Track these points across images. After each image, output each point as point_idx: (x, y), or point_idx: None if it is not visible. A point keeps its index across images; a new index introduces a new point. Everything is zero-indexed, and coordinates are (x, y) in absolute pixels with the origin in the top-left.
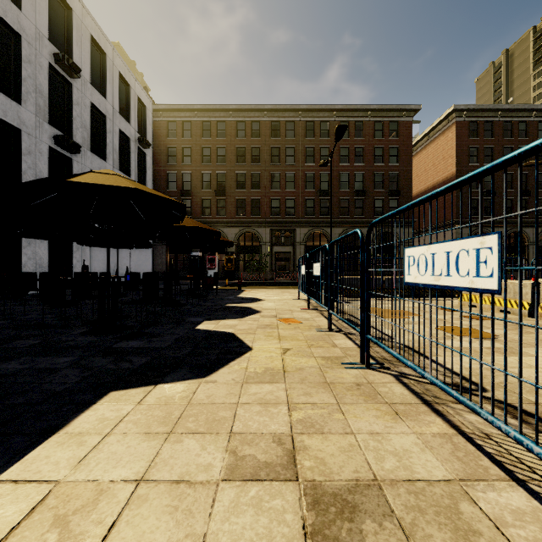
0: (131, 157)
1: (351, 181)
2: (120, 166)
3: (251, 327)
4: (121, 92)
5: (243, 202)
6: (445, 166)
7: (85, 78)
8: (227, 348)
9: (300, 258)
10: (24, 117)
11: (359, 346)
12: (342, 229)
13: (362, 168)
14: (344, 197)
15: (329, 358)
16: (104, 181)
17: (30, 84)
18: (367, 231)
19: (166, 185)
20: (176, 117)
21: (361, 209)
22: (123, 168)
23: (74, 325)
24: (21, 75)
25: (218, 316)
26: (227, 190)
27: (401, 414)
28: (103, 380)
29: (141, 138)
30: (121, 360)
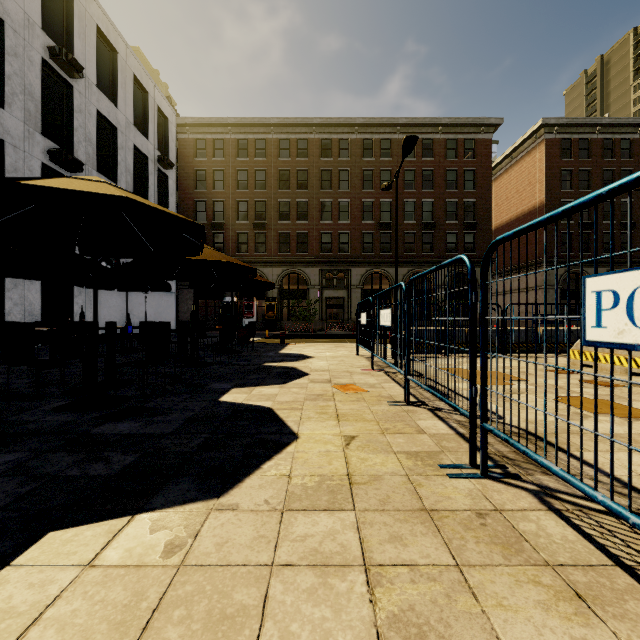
0: (149, 180)
1: (418, 211)
2: (135, 191)
3: (297, 398)
4: (137, 100)
5: (287, 237)
6: (531, 193)
7: (89, 79)
8: (260, 435)
9: (359, 304)
10: (9, 124)
11: (457, 432)
12: (407, 269)
13: (431, 195)
14: (409, 231)
15: (417, 455)
16: (78, 187)
17: (16, 83)
18: (485, 255)
19: (193, 216)
20: (206, 133)
21: (429, 245)
22: (139, 193)
23: (50, 395)
24: (5, 71)
25: (252, 380)
26: (267, 221)
27: (588, 598)
28: (48, 504)
29: (162, 157)
30: (94, 459)
